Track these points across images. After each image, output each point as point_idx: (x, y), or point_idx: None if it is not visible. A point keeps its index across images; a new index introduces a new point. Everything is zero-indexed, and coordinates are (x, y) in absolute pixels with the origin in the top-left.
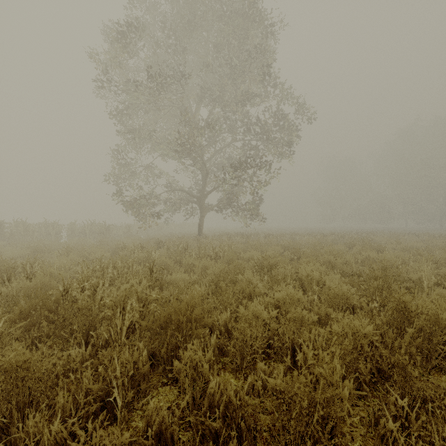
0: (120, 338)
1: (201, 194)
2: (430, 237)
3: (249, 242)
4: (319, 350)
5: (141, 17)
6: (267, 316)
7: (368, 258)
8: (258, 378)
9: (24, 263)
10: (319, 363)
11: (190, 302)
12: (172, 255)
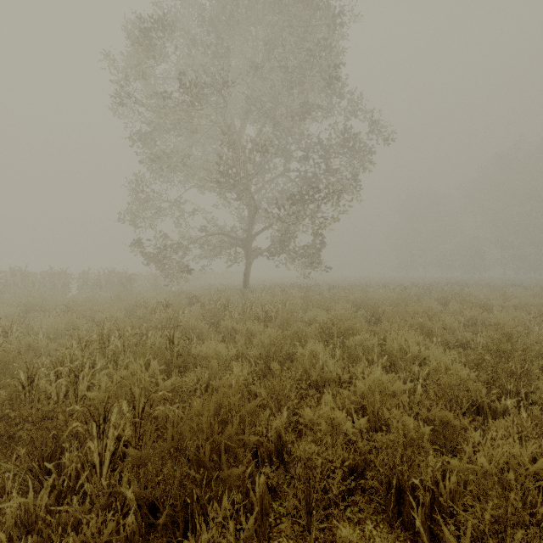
0: (101, 471)
1: (247, 234)
2: None
3: (310, 296)
4: None
5: (170, 8)
6: (350, 429)
7: (474, 319)
8: None
9: None
10: None
11: (223, 403)
12: (207, 315)
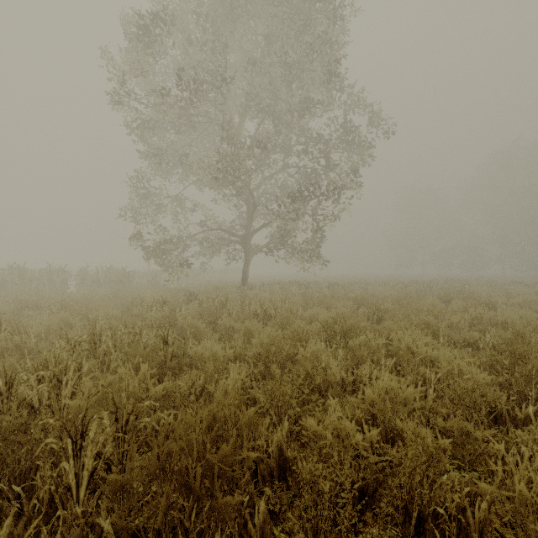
0: (78, 493)
1: (246, 231)
2: None
3: (310, 294)
4: None
5: (168, 2)
6: (360, 444)
7: (479, 318)
8: None
9: None
10: None
11: (217, 413)
12: (204, 313)
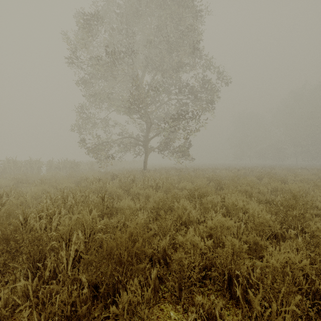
0: (67, 268)
1: (146, 138)
2: (319, 171)
3: (182, 175)
4: (272, 303)
5: (101, 6)
6: (203, 246)
7: (276, 188)
8: (198, 316)
9: (2, 193)
10: (272, 318)
11: (133, 232)
12: (122, 185)
